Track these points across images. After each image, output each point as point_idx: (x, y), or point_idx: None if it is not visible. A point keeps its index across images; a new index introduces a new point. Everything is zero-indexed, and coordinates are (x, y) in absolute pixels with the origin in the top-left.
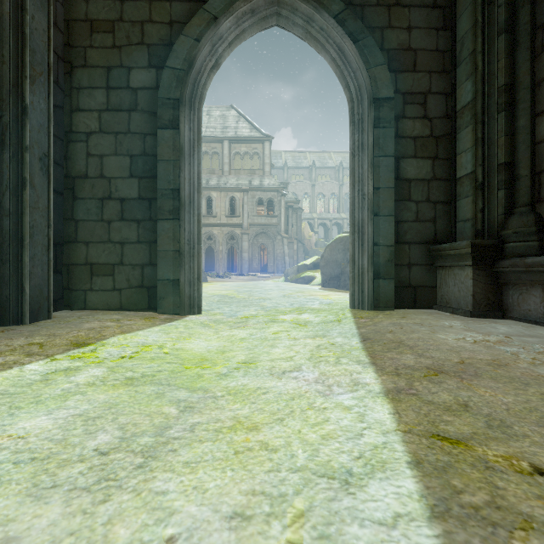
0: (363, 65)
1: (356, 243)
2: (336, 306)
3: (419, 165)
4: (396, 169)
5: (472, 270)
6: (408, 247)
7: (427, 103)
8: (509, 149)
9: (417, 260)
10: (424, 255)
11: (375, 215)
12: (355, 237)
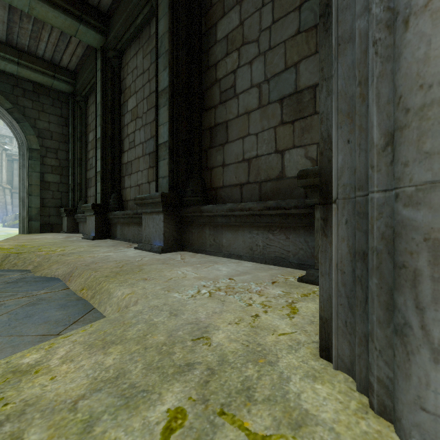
0: (23, 134)
1: (21, 206)
2: (13, 234)
3: (54, 177)
4: (42, 177)
5: (67, 218)
6: (49, 209)
7: (58, 153)
8: (81, 179)
9: (53, 214)
10: (57, 212)
11: (30, 195)
12: (21, 203)
